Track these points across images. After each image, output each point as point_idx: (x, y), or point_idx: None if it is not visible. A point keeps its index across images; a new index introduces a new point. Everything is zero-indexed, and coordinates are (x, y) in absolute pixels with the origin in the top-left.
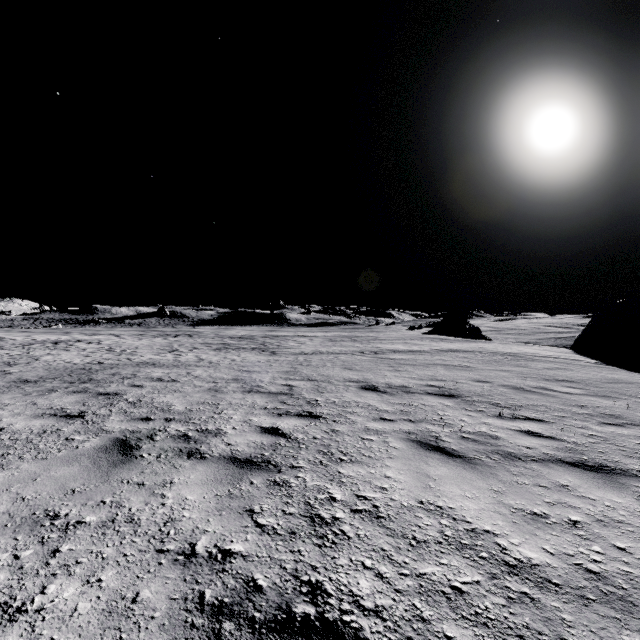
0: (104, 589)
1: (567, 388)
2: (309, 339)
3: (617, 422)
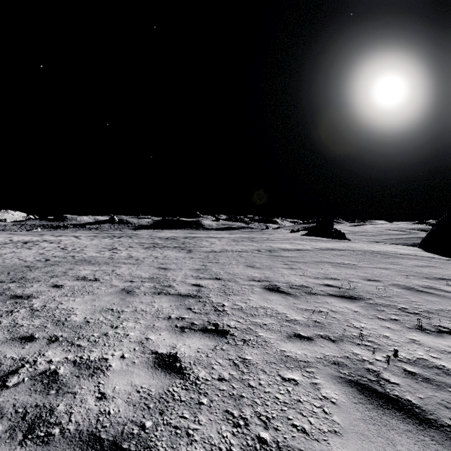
0: None
1: None
2: (218, 239)
3: None
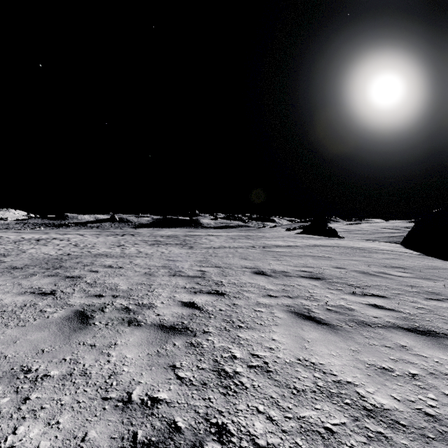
0: (61, 430)
1: (400, 273)
2: (216, 237)
3: (438, 298)
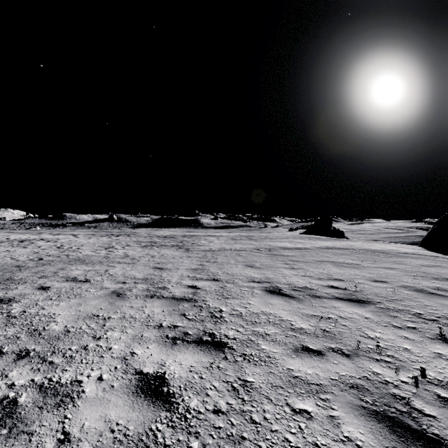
0: None
1: None
2: (216, 238)
3: None
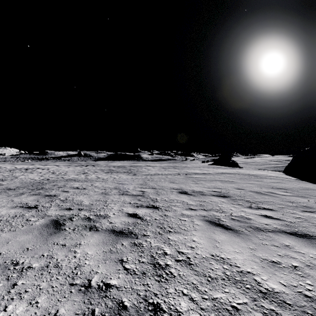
0: (39, 308)
1: (283, 192)
2: (152, 167)
3: (310, 210)
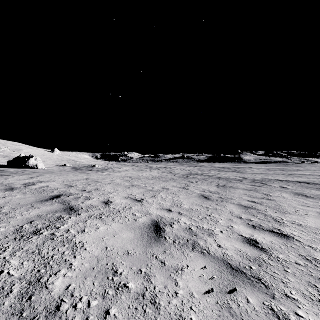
0: (242, 184)
1: None
2: (257, 169)
3: None
